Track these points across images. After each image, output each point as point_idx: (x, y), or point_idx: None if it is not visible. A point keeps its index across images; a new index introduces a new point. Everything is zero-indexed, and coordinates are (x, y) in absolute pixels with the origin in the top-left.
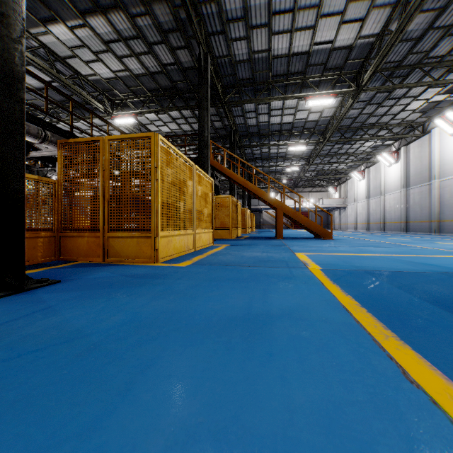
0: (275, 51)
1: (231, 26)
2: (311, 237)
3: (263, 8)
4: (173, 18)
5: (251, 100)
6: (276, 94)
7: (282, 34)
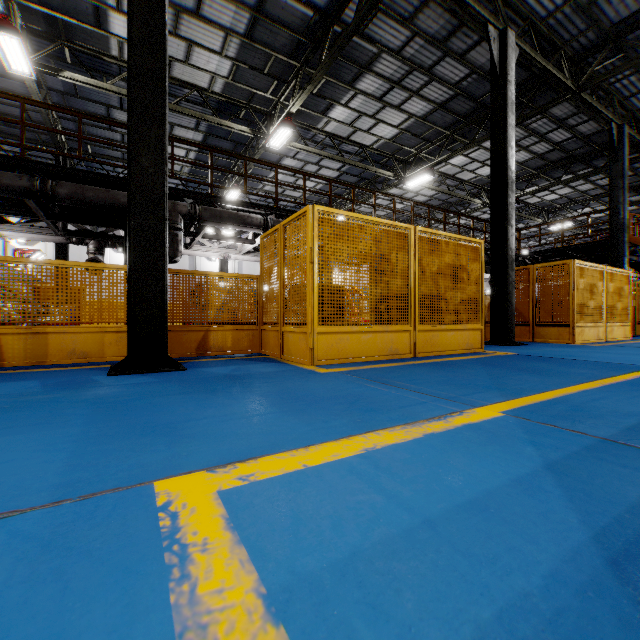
0: None
1: None
2: None
3: None
4: (573, 107)
5: None
6: None
7: None
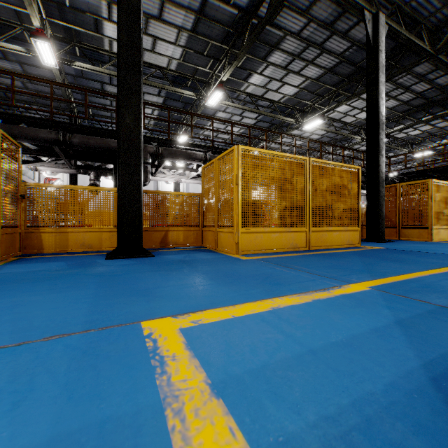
0: None
1: None
2: None
3: None
4: (431, 66)
5: None
6: None
7: None
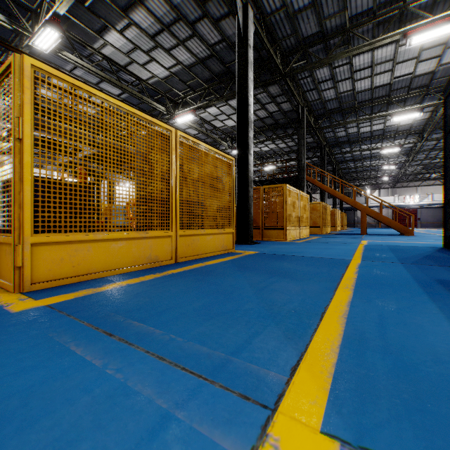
0: (359, 88)
1: (322, 84)
2: (396, 234)
3: (346, 70)
4: (280, 90)
5: (339, 124)
6: (363, 113)
7: (363, 79)
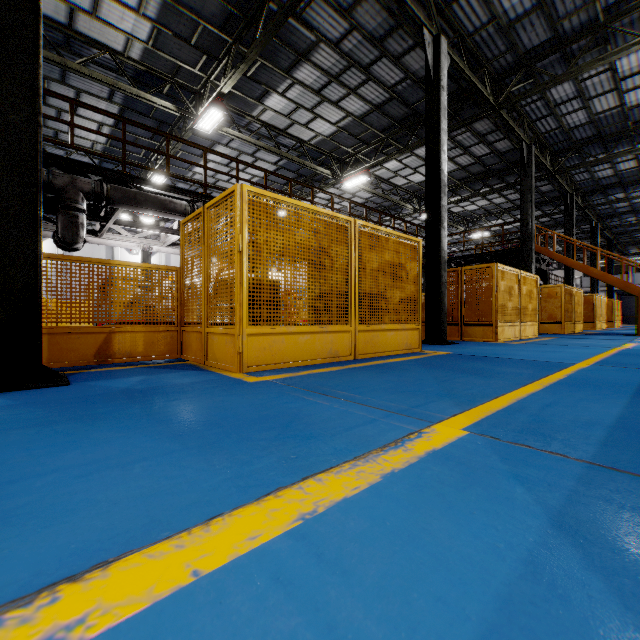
0: (631, 102)
1: (561, 106)
2: None
3: (604, 80)
4: (492, 124)
5: (596, 161)
6: None
7: (638, 88)
